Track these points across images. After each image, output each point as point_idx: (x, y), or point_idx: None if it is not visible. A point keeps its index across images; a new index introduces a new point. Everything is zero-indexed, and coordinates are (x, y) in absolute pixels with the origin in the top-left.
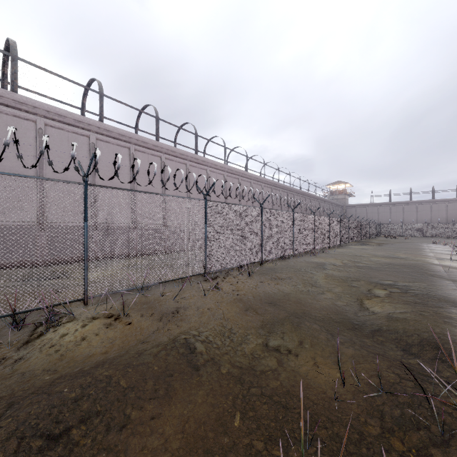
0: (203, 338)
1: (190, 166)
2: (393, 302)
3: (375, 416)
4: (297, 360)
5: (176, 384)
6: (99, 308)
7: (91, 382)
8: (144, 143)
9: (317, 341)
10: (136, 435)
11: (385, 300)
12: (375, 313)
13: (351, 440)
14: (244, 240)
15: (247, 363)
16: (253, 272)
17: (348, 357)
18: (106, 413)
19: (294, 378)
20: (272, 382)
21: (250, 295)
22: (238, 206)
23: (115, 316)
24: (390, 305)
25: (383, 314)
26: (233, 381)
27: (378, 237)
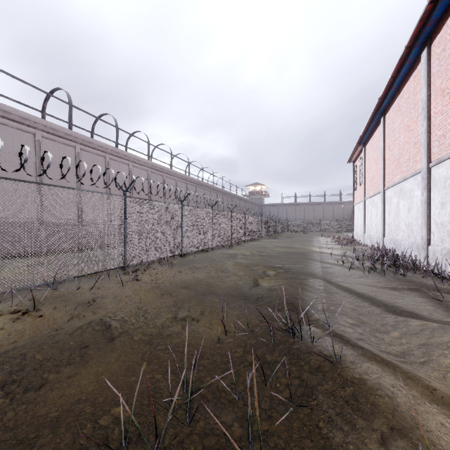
0: (119, 318)
1: (110, 160)
2: (278, 279)
3: (241, 347)
4: (198, 324)
5: (91, 352)
6: (2, 305)
7: (4, 360)
8: (54, 131)
9: (215, 309)
10: (54, 389)
11: (273, 278)
12: (263, 287)
13: (223, 362)
14: (165, 235)
15: (157, 331)
16: (172, 263)
17: (234, 316)
18: (23, 379)
19: (193, 335)
20: (175, 340)
21: (167, 283)
22: (159, 202)
23: (22, 311)
24: (274, 281)
25: (267, 287)
26: (144, 344)
27: (286, 232)
